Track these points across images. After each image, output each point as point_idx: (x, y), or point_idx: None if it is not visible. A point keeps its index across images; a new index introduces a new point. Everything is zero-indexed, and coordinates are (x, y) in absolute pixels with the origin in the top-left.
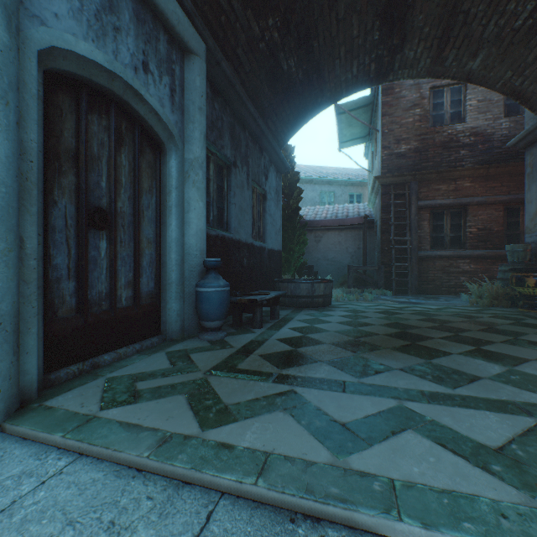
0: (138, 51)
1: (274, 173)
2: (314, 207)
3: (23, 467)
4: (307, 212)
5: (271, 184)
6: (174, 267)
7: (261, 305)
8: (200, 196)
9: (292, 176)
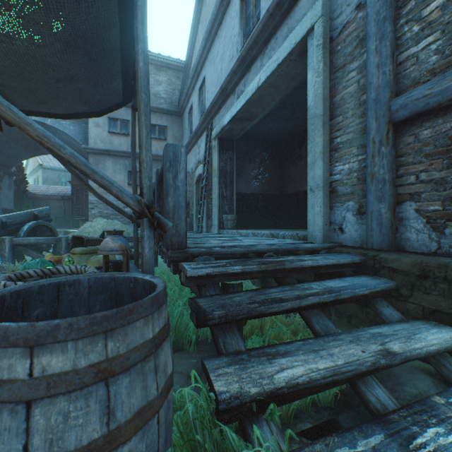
0: None
1: (8, 177)
2: (49, 186)
3: None
4: (43, 189)
5: (6, 182)
6: None
7: None
8: None
9: (23, 176)
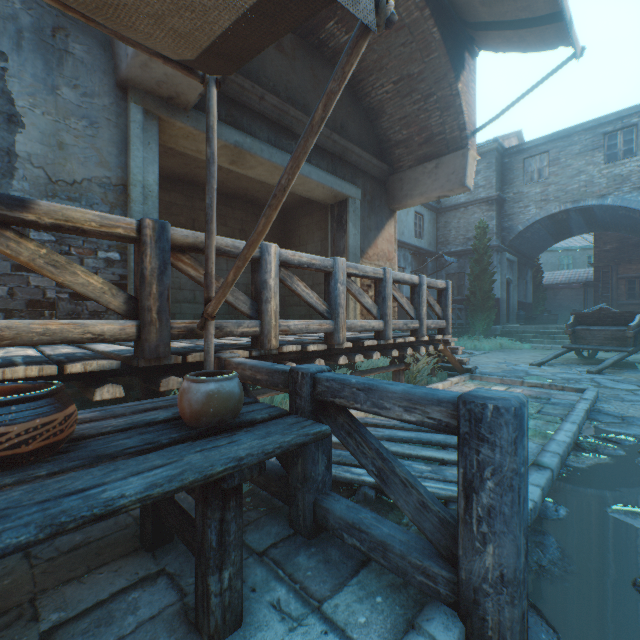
0: (509, 271)
1: (529, 270)
2: (552, 272)
3: (514, 325)
4: (547, 277)
5: (528, 276)
6: (511, 309)
7: (531, 318)
8: (516, 293)
9: (537, 266)
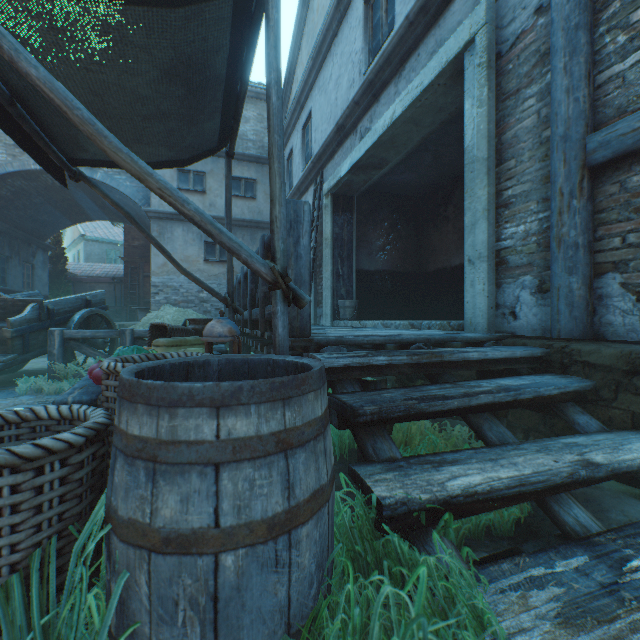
0: None
1: (42, 252)
2: (95, 264)
3: None
4: (86, 268)
5: (39, 259)
6: None
7: None
8: None
9: (60, 250)
